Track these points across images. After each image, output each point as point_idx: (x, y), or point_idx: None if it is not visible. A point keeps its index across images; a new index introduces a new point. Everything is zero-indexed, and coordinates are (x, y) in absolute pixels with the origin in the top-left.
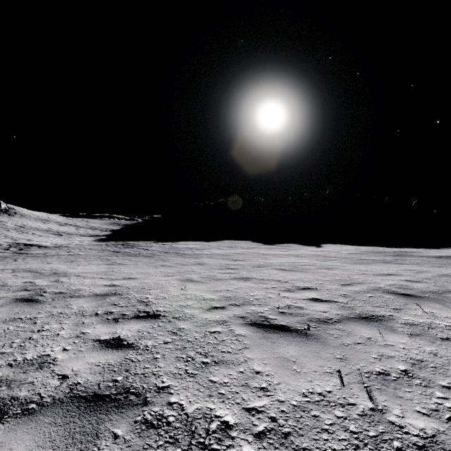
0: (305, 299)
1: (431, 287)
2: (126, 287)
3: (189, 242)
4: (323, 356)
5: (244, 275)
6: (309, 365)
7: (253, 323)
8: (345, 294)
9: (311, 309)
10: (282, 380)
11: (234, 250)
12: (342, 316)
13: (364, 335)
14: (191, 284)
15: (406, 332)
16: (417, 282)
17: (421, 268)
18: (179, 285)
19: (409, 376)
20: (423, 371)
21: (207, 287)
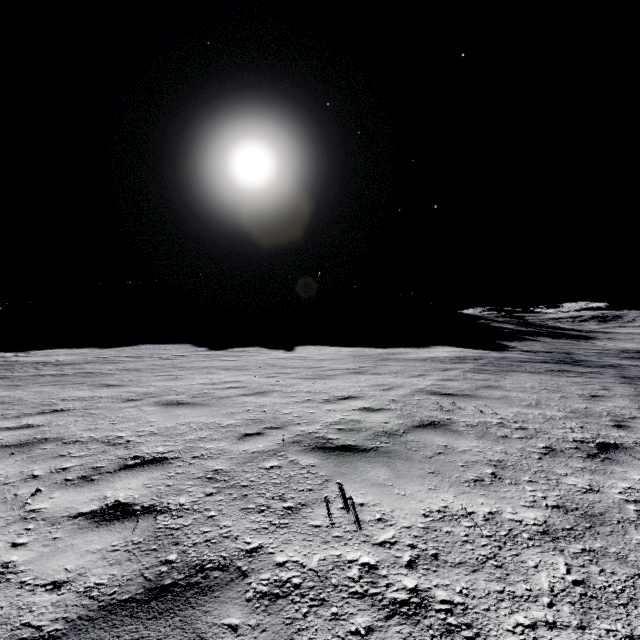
0: (84, 513)
1: (392, 421)
2: None
3: (62, 351)
4: None
5: (46, 433)
6: None
7: None
8: (220, 469)
9: (33, 573)
10: None
11: (137, 363)
12: (94, 599)
13: None
14: None
15: None
16: (377, 412)
17: (397, 379)
18: None
19: None
20: None
21: None
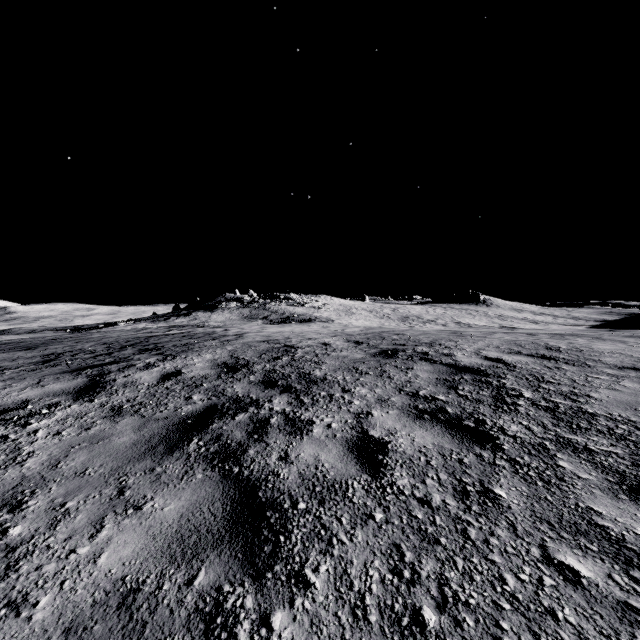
0: None
1: None
2: None
3: None
4: None
5: None
6: None
7: None
8: None
9: None
10: None
11: None
12: None
13: None
14: None
15: None
16: None
17: None
18: None
19: None
20: None
21: None
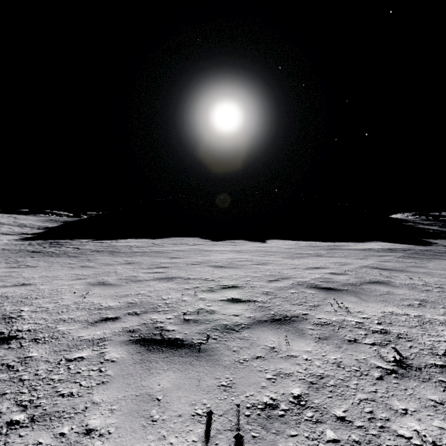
0: (223, 300)
1: (351, 279)
2: (5, 296)
3: (132, 240)
4: (204, 384)
5: (171, 275)
6: (176, 404)
7: (140, 339)
8: (268, 291)
9: (224, 312)
10: (119, 444)
11: (177, 247)
12: (254, 319)
13: (268, 345)
14: (99, 288)
15: (315, 335)
16: (340, 275)
17: (346, 260)
18: (82, 290)
19: (301, 406)
20: (320, 394)
21: (117, 291)
